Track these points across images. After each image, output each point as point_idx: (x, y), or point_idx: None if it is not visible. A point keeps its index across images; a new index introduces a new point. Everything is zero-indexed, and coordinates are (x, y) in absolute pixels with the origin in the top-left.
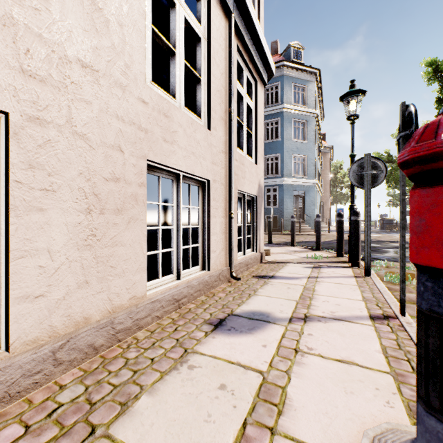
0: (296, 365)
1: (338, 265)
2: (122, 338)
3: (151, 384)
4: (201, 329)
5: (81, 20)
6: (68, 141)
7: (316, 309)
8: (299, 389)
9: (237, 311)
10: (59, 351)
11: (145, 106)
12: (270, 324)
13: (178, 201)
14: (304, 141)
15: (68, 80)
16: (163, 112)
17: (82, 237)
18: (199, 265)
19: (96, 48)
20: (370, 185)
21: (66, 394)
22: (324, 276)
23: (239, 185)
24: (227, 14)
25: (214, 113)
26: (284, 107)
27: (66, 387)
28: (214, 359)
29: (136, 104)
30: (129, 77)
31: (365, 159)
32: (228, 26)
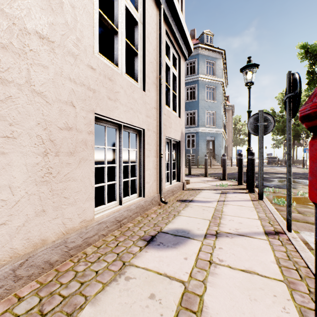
0: (210, 275)
1: (239, 191)
2: (73, 253)
3: (94, 295)
4: (137, 244)
5: (39, 0)
6: (28, 97)
7: (224, 226)
8: (213, 297)
9: (164, 229)
10: (18, 268)
11: (93, 71)
12: (190, 240)
13: (120, 145)
14: (214, 101)
15: (28, 48)
16: (108, 77)
17: (40, 174)
18: (137, 193)
19: (52, 23)
20: (263, 133)
21: (23, 305)
22: (229, 200)
23: (166, 133)
24: (158, 5)
25: (148, 78)
26: (200, 77)
27: (23, 299)
28: (146, 271)
29: (86, 69)
30: (80, 48)
31: (259, 114)
32: (158, 14)
